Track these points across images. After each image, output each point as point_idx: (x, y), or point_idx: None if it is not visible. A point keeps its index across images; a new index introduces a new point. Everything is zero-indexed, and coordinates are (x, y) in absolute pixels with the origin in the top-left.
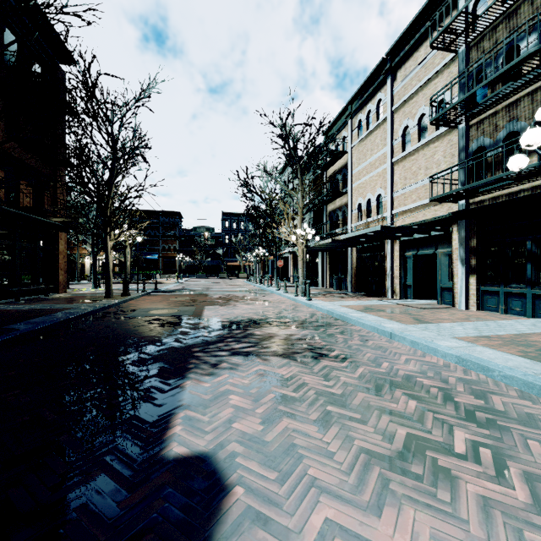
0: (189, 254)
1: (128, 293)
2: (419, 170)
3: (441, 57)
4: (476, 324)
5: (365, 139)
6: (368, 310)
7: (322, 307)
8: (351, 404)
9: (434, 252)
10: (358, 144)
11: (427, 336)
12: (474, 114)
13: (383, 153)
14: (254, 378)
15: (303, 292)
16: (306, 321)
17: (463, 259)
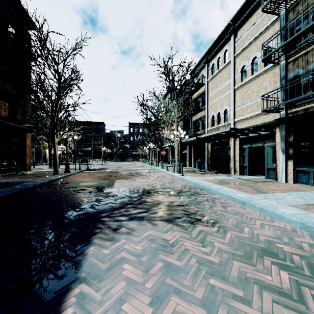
0: (109, 147)
1: (68, 171)
2: (252, 93)
3: (268, 19)
4: (299, 194)
5: (216, 75)
6: (221, 183)
7: (191, 180)
8: (230, 276)
9: (263, 145)
10: (212, 79)
11: (270, 204)
12: (292, 54)
13: (228, 83)
14: (145, 243)
15: (178, 171)
16: (181, 191)
17: (284, 149)
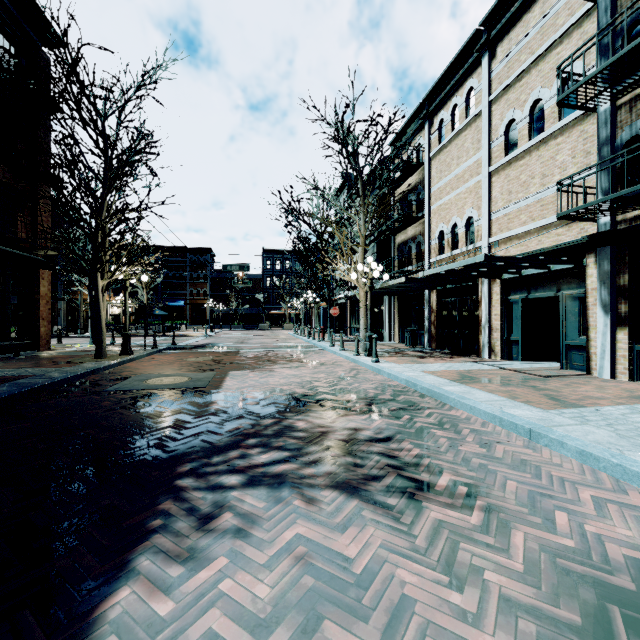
0: (223, 301)
1: (128, 351)
2: (532, 179)
3: (568, 13)
4: None
5: (449, 145)
6: (466, 380)
7: (397, 374)
8: None
9: (556, 294)
10: (439, 152)
11: (600, 438)
12: (628, 86)
13: (475, 160)
14: (283, 573)
15: (367, 351)
16: (377, 399)
17: (607, 303)
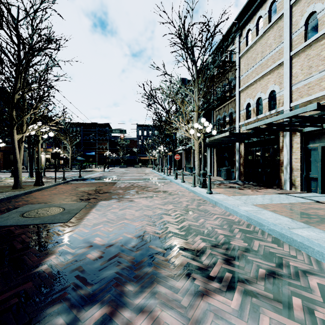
0: (116, 152)
1: (40, 183)
2: None
3: None
4: None
5: (255, 45)
6: (304, 217)
7: (235, 208)
8: None
9: None
10: (247, 52)
11: None
12: None
13: (277, 50)
14: None
15: (201, 184)
16: (232, 249)
17: None
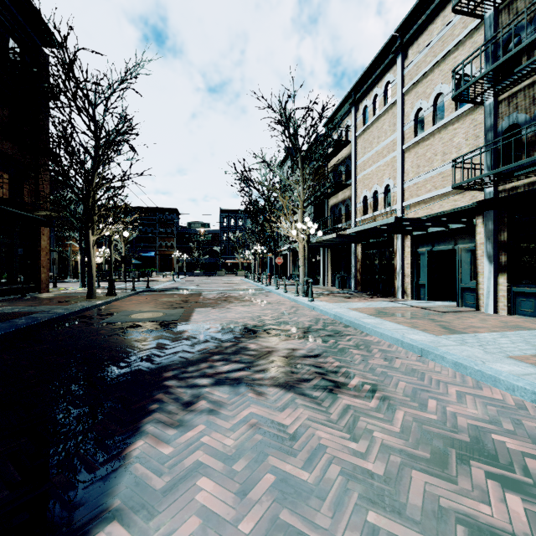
0: (187, 252)
1: (113, 293)
2: (435, 156)
3: (462, 26)
4: (521, 334)
5: (371, 127)
6: (381, 314)
7: (328, 310)
8: (407, 505)
9: (454, 247)
10: (363, 133)
11: (471, 353)
12: (506, 86)
13: (392, 140)
14: (242, 433)
15: (305, 292)
16: (311, 329)
17: (491, 255)
